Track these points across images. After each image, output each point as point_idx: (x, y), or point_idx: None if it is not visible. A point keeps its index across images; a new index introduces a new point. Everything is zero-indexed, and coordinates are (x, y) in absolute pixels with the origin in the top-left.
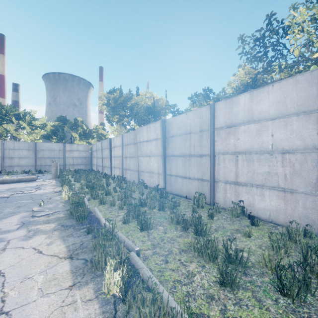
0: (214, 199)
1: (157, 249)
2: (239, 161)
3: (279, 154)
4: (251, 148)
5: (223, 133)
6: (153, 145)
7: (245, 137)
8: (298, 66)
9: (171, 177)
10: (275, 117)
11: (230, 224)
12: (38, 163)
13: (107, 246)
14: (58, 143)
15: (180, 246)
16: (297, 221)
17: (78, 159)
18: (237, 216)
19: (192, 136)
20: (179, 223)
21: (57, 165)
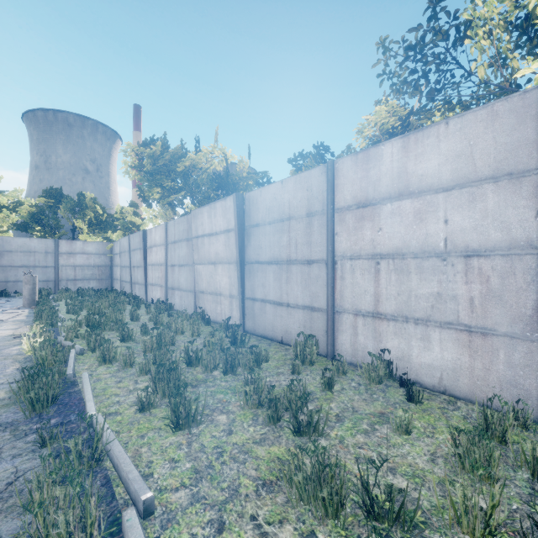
0: (335, 347)
1: (202, 485)
2: (381, 273)
3: (459, 258)
4: (405, 247)
5: (352, 219)
6: (221, 242)
7: (394, 225)
8: (478, 104)
9: (254, 303)
10: (452, 184)
11: (366, 402)
12: (1, 276)
13: (60, 498)
14: (43, 238)
15: (258, 471)
16: (495, 391)
17: (85, 270)
18: (379, 381)
19: (292, 224)
20: (262, 404)
21: (36, 280)
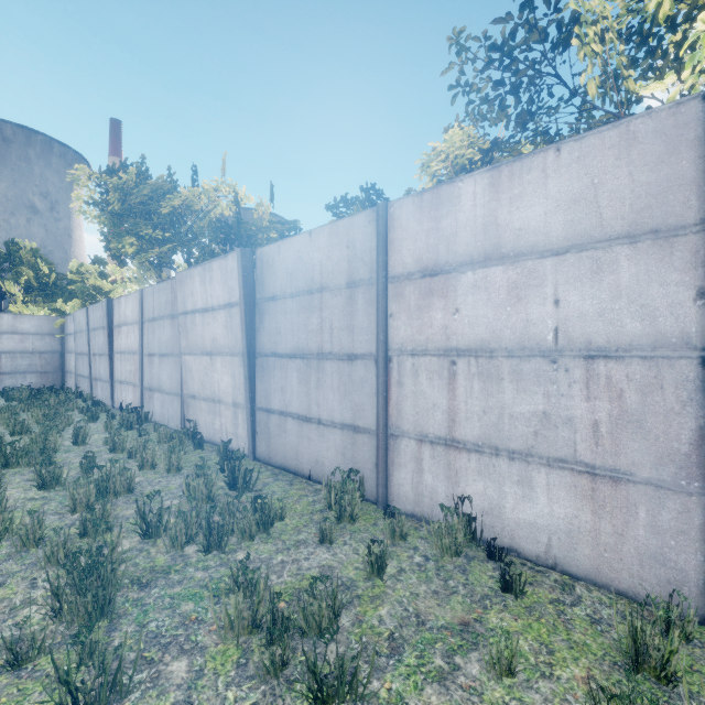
0: (389, 489)
1: None
2: (458, 378)
3: (577, 359)
4: (494, 340)
5: (414, 293)
6: (221, 322)
7: (477, 305)
8: None
9: (270, 417)
10: (565, 245)
11: (438, 598)
12: None
13: None
14: None
15: None
16: (632, 569)
17: (16, 358)
18: (457, 551)
19: (325, 299)
20: (259, 626)
21: None
